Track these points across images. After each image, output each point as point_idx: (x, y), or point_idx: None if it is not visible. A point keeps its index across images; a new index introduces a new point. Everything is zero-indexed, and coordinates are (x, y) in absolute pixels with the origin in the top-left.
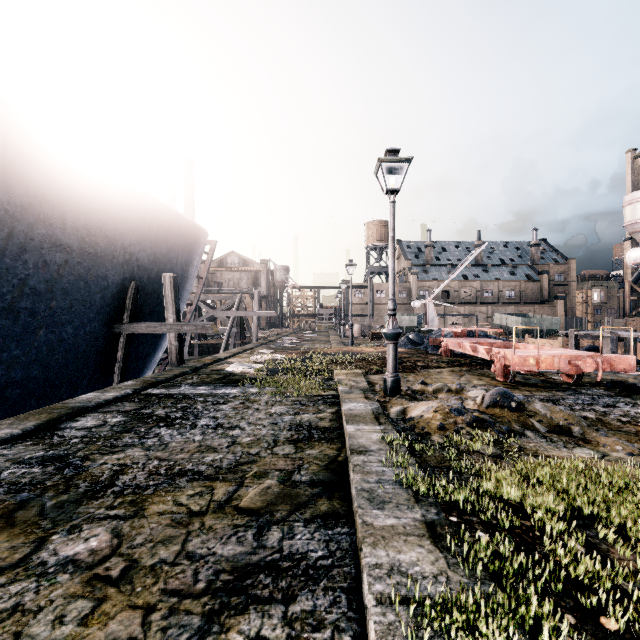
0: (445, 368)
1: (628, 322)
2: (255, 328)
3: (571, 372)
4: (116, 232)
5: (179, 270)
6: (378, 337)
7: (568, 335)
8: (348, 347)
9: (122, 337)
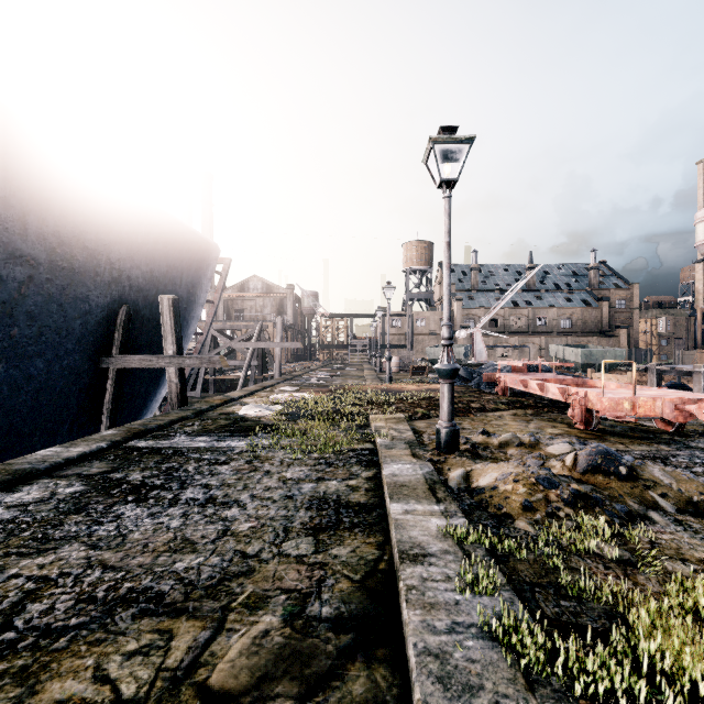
0: (506, 411)
1: (700, 354)
2: (278, 361)
3: (678, 419)
4: (99, 243)
5: (184, 292)
6: (420, 372)
7: (647, 370)
8: (385, 384)
9: (111, 373)
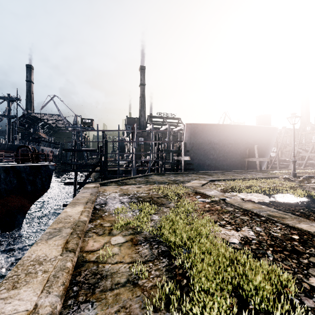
0: None
1: None
2: None
3: None
4: (242, 137)
5: (265, 142)
6: None
7: None
8: None
9: (246, 161)
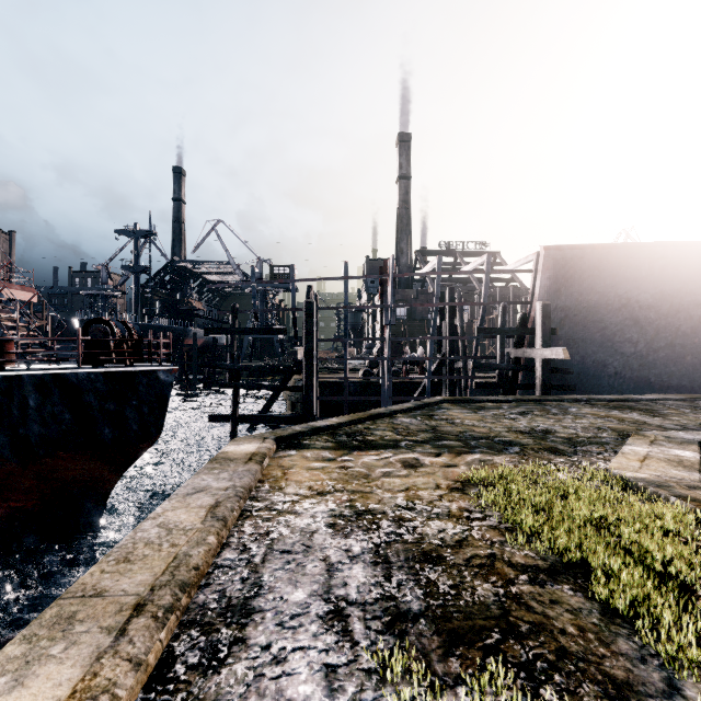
0: None
1: None
2: None
3: None
4: None
5: None
6: None
7: None
8: None
9: None
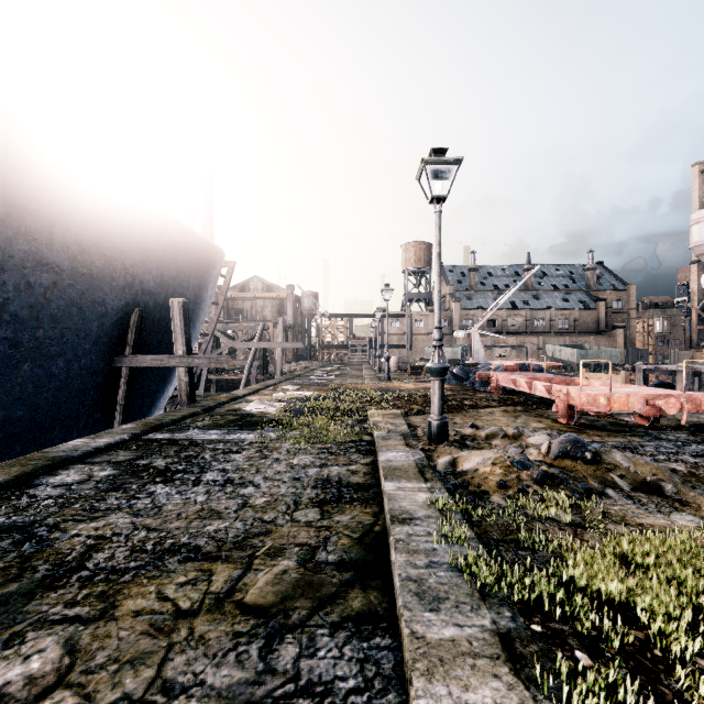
0: (497, 408)
1: (695, 354)
2: (279, 361)
3: (649, 414)
4: (115, 250)
5: (191, 295)
6: (418, 371)
7: (635, 369)
8: (384, 383)
9: (124, 372)
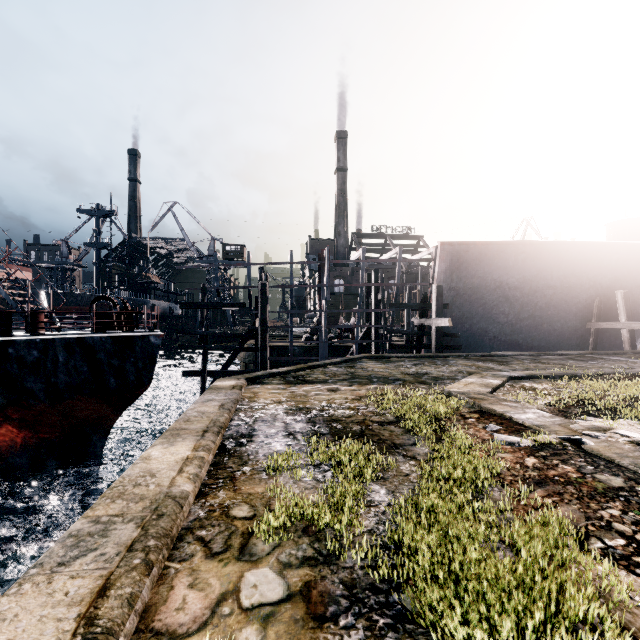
0: None
1: None
2: None
3: None
4: (582, 272)
5: None
6: None
7: None
8: None
9: (591, 330)
